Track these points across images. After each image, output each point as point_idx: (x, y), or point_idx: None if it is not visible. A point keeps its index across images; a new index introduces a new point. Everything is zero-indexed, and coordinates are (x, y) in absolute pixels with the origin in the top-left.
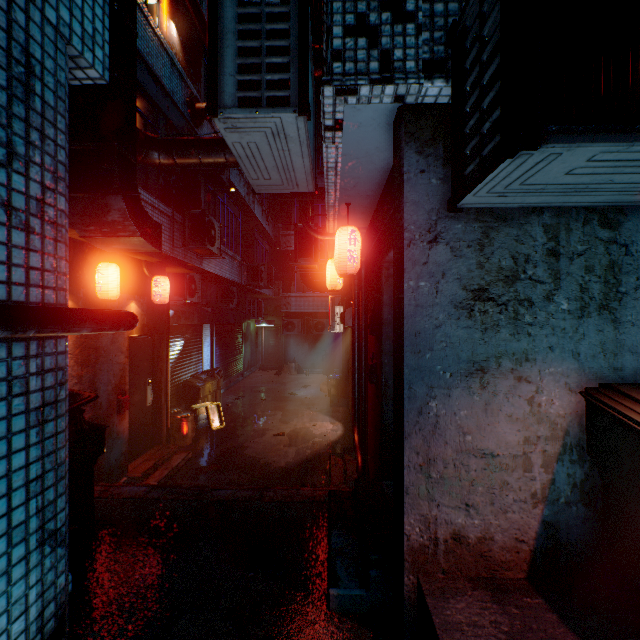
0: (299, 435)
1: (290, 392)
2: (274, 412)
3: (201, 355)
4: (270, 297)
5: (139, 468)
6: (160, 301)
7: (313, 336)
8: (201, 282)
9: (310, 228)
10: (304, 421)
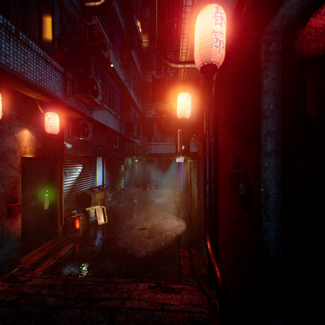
0: (156, 229)
1: (151, 199)
2: (140, 212)
3: (95, 176)
4: (140, 145)
5: (31, 259)
6: (50, 131)
7: (164, 167)
8: (92, 128)
9: (165, 57)
10: (159, 219)
